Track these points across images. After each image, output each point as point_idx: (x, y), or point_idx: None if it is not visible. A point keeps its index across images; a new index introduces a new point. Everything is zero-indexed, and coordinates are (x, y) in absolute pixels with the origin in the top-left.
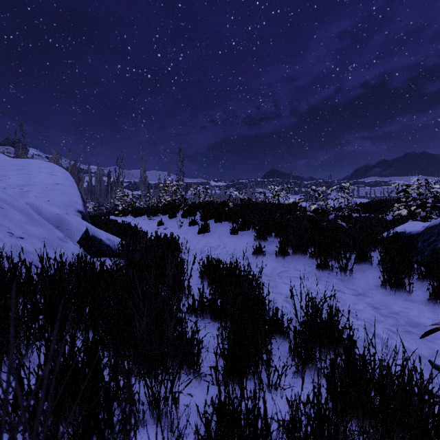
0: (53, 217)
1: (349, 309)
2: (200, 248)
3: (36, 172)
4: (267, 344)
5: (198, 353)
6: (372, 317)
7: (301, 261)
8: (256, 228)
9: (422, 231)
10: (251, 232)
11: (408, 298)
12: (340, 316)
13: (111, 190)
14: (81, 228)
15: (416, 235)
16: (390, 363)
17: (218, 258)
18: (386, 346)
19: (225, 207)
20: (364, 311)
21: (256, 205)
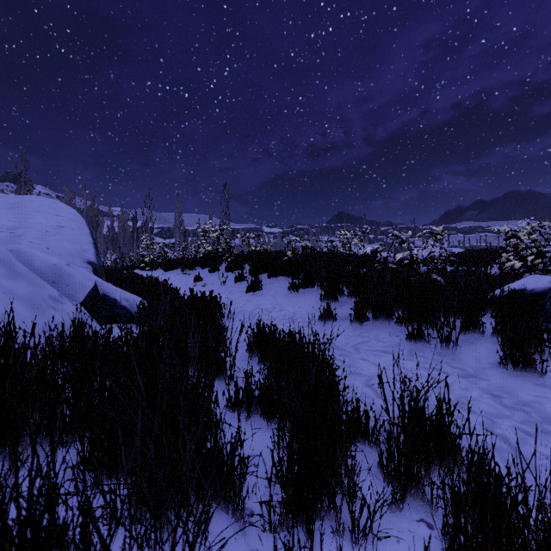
0: (49, 269)
1: (458, 398)
2: (249, 311)
3: (34, 211)
4: (346, 456)
5: (240, 480)
6: (492, 410)
7: (385, 329)
8: (323, 285)
9: (550, 288)
10: (317, 289)
11: (539, 381)
12: (452, 412)
13: (137, 238)
14: (87, 284)
15: (542, 293)
16: (530, 484)
17: (273, 325)
18: (546, 471)
19: (282, 258)
20: (480, 401)
21: (321, 256)
